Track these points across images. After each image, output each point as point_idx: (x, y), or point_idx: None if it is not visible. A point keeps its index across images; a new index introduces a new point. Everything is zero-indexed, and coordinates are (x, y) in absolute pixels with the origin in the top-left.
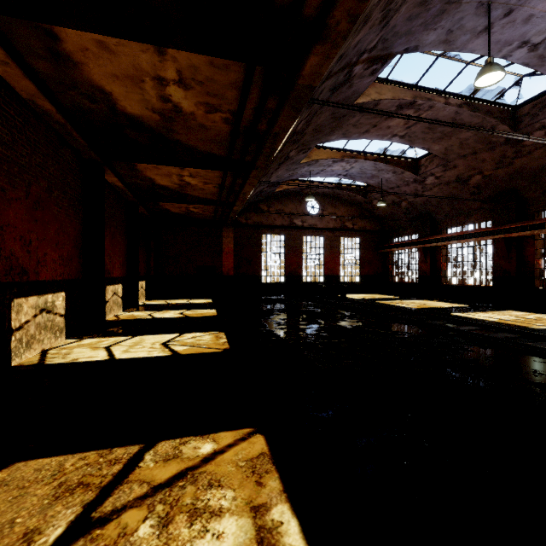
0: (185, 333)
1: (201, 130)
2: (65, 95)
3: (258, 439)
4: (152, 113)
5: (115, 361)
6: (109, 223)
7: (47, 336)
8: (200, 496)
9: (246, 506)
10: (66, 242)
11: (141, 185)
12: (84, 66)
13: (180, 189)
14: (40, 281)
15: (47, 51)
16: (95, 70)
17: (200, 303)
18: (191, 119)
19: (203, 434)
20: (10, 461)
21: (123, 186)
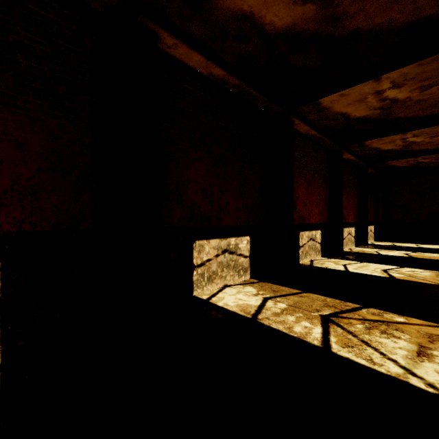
0: (404, 267)
1: (419, 103)
2: (321, 124)
3: None
4: (373, 111)
5: (348, 272)
6: (345, 186)
7: (312, 253)
8: (389, 330)
9: (416, 343)
10: (321, 202)
11: (368, 154)
12: (331, 108)
13: (404, 148)
14: (310, 223)
15: (315, 110)
16: (337, 107)
17: (430, 248)
18: (407, 101)
19: (399, 314)
20: (307, 292)
21: (354, 158)
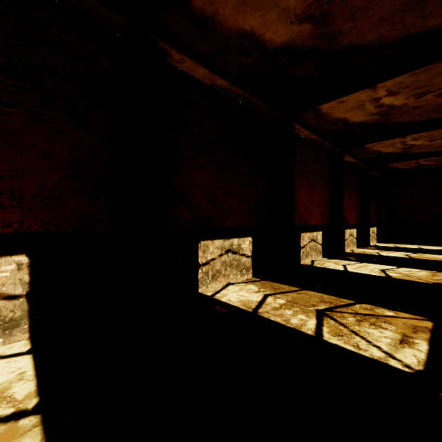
0: (402, 267)
1: (415, 109)
2: (322, 129)
3: (427, 323)
4: (372, 116)
5: (347, 271)
6: (347, 188)
7: (313, 254)
8: (378, 322)
9: (401, 333)
10: (322, 204)
11: (370, 157)
12: (330, 114)
13: (405, 151)
14: (311, 225)
15: (315, 116)
16: (336, 113)
17: (431, 249)
18: (404, 107)
19: (389, 309)
20: (306, 289)
21: (356, 161)
